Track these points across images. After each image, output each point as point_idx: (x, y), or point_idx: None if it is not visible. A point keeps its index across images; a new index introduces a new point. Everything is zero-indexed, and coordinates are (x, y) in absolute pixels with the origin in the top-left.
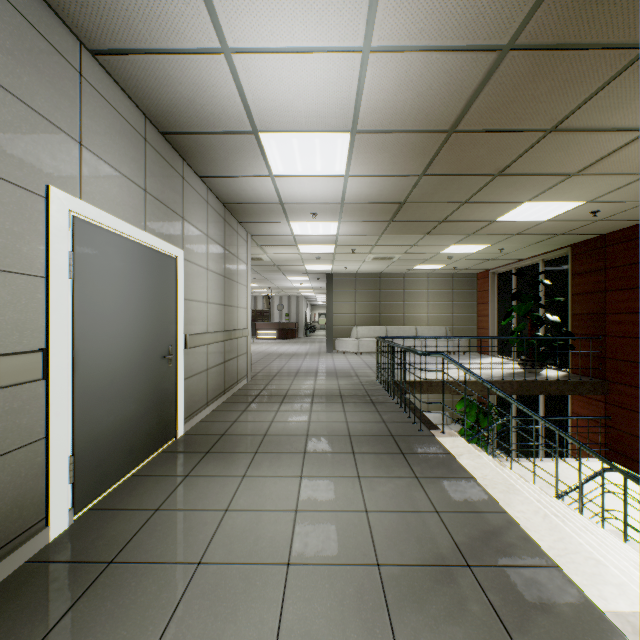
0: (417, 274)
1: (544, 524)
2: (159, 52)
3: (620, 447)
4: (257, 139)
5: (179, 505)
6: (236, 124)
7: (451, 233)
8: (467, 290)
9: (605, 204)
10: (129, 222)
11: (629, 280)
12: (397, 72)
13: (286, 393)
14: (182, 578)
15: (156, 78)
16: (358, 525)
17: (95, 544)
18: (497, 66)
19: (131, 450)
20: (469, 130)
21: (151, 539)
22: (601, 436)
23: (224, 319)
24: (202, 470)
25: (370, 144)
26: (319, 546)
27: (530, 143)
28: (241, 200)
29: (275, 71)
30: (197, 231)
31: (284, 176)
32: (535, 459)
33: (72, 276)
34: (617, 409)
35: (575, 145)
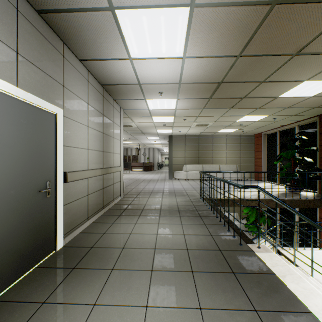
0: (220, 135)
1: None
2: None
3: None
4: (114, 18)
5: None
6: None
7: (246, 107)
8: (248, 144)
9: None
10: None
11: None
12: None
13: (143, 208)
14: None
15: None
16: None
17: None
18: None
19: None
20: (290, 1)
21: None
22: None
23: (102, 160)
24: (60, 294)
25: (204, 21)
26: None
27: None
28: (112, 81)
29: None
30: (78, 98)
31: (139, 59)
32: (300, 248)
33: None
34: None
35: None
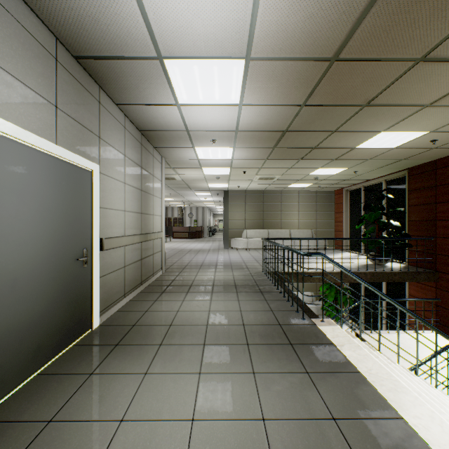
0: (290, 191)
1: (445, 435)
2: None
3: (448, 322)
4: (162, 66)
5: (74, 414)
6: (141, 48)
7: (320, 158)
8: (327, 203)
9: (444, 134)
10: (36, 133)
11: None
12: None
13: (192, 283)
14: None
15: None
16: (256, 441)
17: None
18: None
19: (38, 350)
20: (349, 59)
21: None
22: (432, 313)
23: (141, 224)
24: (107, 366)
25: (262, 72)
26: None
27: (399, 73)
28: (154, 127)
29: None
30: (114, 150)
31: (188, 105)
32: (383, 331)
33: None
34: (446, 293)
35: (436, 76)
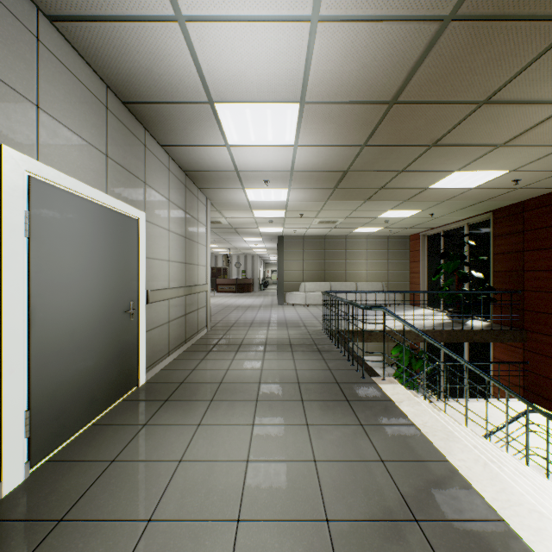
0: (357, 236)
1: (485, 473)
2: (115, 19)
3: (537, 389)
4: (213, 109)
5: (135, 456)
6: (193, 94)
7: (388, 199)
8: (401, 250)
9: (526, 173)
10: (90, 184)
11: (545, 241)
12: (344, 42)
13: (241, 342)
14: (131, 538)
15: (114, 46)
16: (307, 476)
17: (47, 499)
18: (438, 37)
19: (92, 400)
20: (409, 102)
21: (104, 493)
22: (520, 379)
23: (185, 276)
24: (160, 419)
25: (317, 115)
26: (269, 500)
27: (464, 115)
28: (200, 168)
29: (228, 40)
30: (159, 195)
31: (239, 145)
32: (462, 399)
33: (28, 235)
34: (534, 355)
35: (504, 117)
